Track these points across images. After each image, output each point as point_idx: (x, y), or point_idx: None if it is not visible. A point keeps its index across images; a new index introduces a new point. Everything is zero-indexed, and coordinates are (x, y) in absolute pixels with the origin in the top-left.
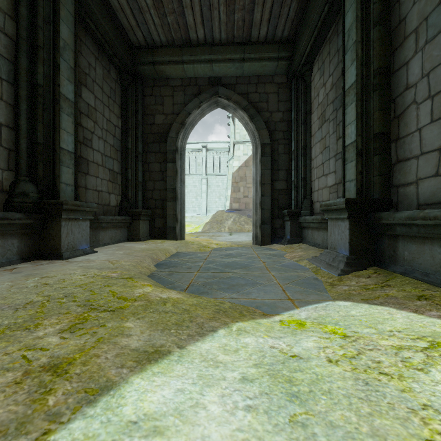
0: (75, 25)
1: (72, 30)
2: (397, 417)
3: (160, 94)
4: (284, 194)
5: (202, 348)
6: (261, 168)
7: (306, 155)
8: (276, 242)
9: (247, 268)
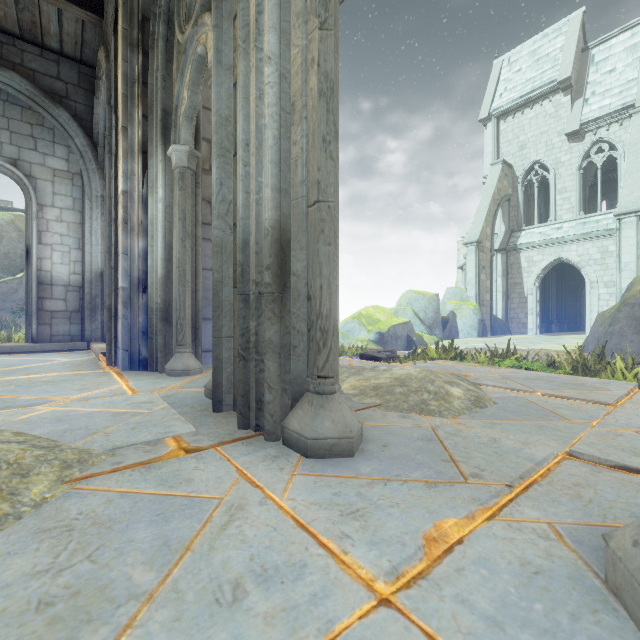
0: (551, 277)
1: (551, 279)
2: None
3: (572, 273)
4: None
5: None
6: None
7: None
8: None
9: None
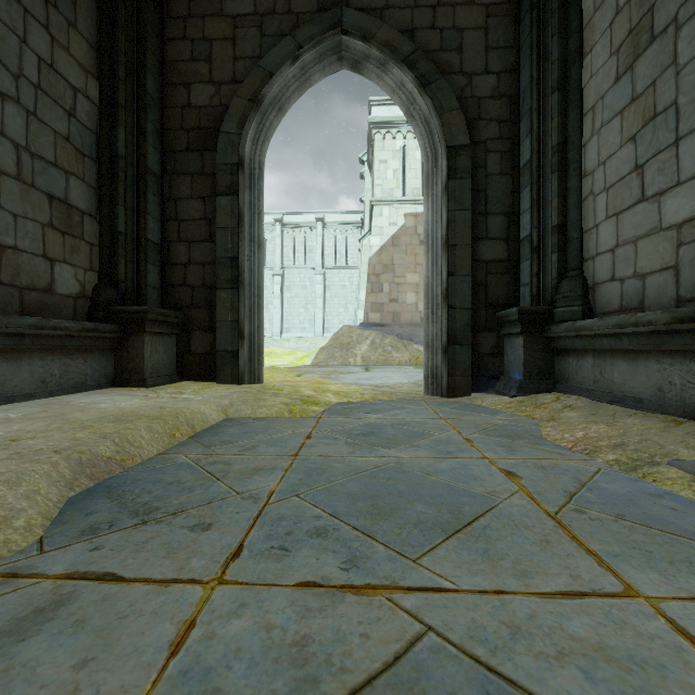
0: None
1: None
2: None
3: (203, 36)
4: (500, 273)
5: None
6: (447, 206)
7: (565, 168)
8: (482, 387)
9: (472, 527)
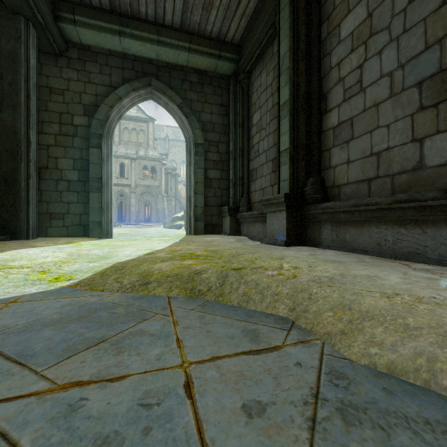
0: None
1: None
2: (78, 256)
3: None
4: None
5: (132, 257)
6: None
7: None
8: None
9: None
